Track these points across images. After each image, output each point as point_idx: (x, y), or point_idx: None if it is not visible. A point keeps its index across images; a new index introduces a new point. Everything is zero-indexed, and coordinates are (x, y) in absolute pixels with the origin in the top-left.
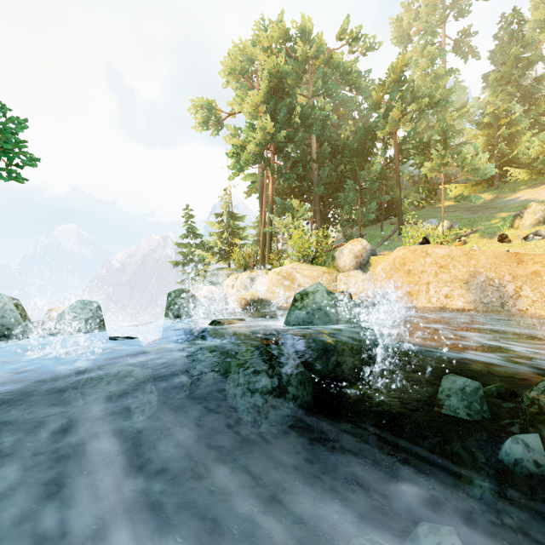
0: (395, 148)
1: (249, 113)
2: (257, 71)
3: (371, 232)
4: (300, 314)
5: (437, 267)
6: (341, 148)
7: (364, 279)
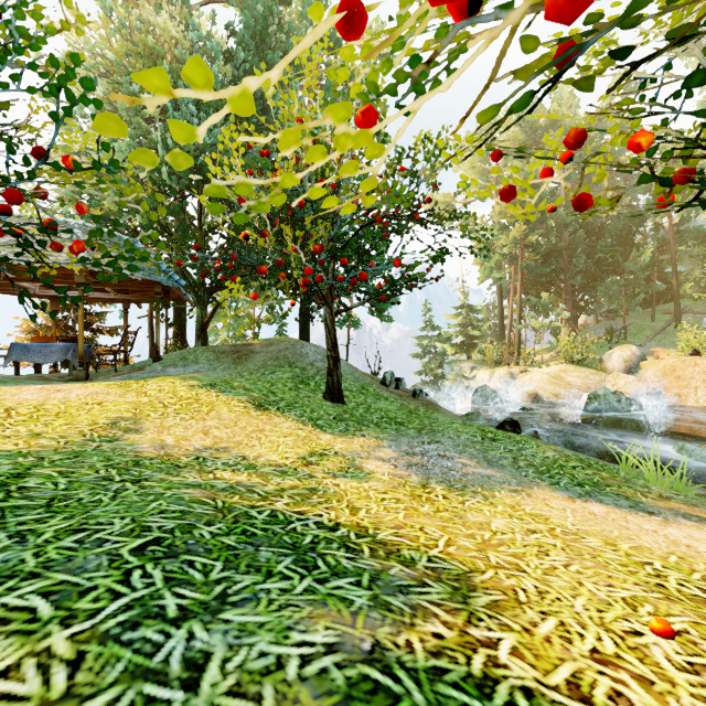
0: (670, 232)
1: (497, 214)
2: None
3: (638, 321)
4: (595, 406)
5: (704, 375)
6: (597, 228)
7: (634, 381)
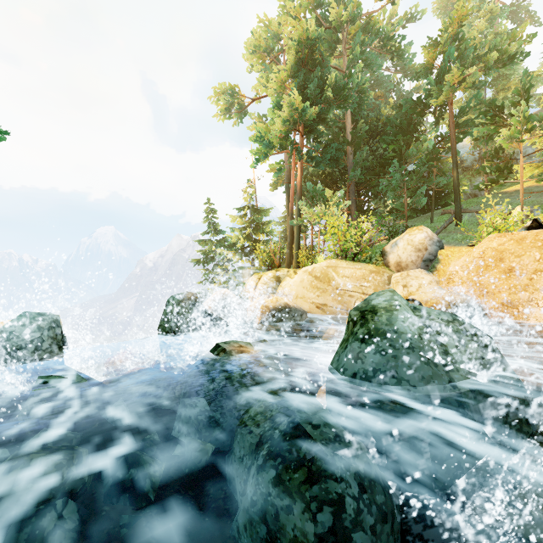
0: (451, 121)
1: (274, 90)
2: (284, 49)
3: (417, 224)
4: (365, 353)
5: None
6: (379, 129)
7: (431, 281)
